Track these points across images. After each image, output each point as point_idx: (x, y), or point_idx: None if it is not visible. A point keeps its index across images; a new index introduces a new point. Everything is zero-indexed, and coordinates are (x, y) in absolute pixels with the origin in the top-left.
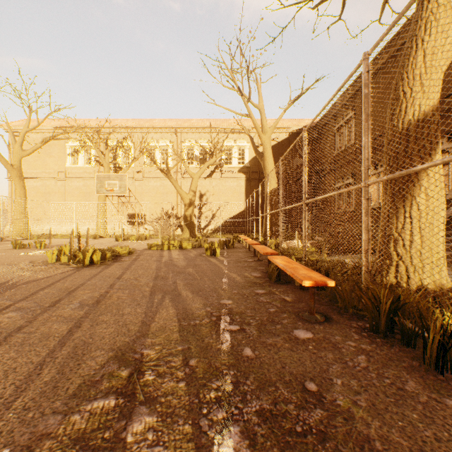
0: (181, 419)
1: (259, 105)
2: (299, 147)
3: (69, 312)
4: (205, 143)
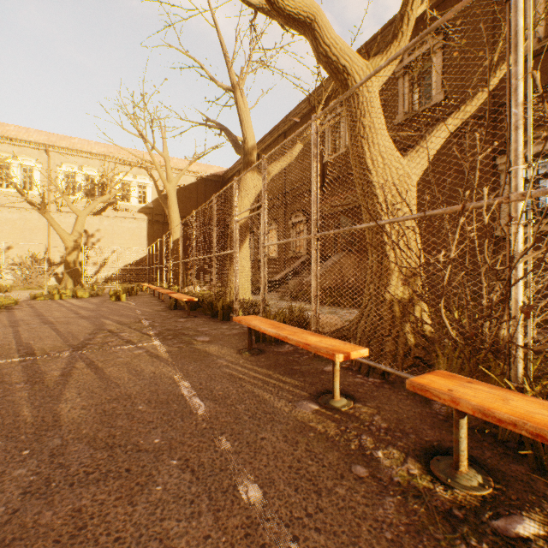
0: (137, 332)
1: (164, 154)
2: (208, 194)
3: (37, 327)
4: (94, 172)
